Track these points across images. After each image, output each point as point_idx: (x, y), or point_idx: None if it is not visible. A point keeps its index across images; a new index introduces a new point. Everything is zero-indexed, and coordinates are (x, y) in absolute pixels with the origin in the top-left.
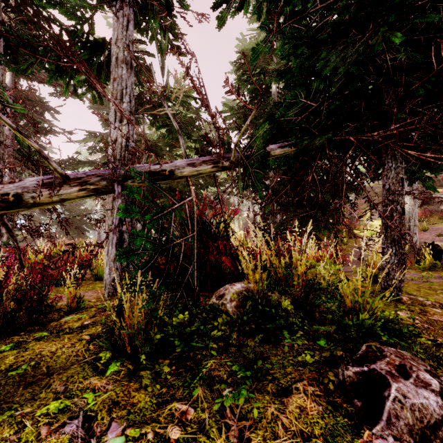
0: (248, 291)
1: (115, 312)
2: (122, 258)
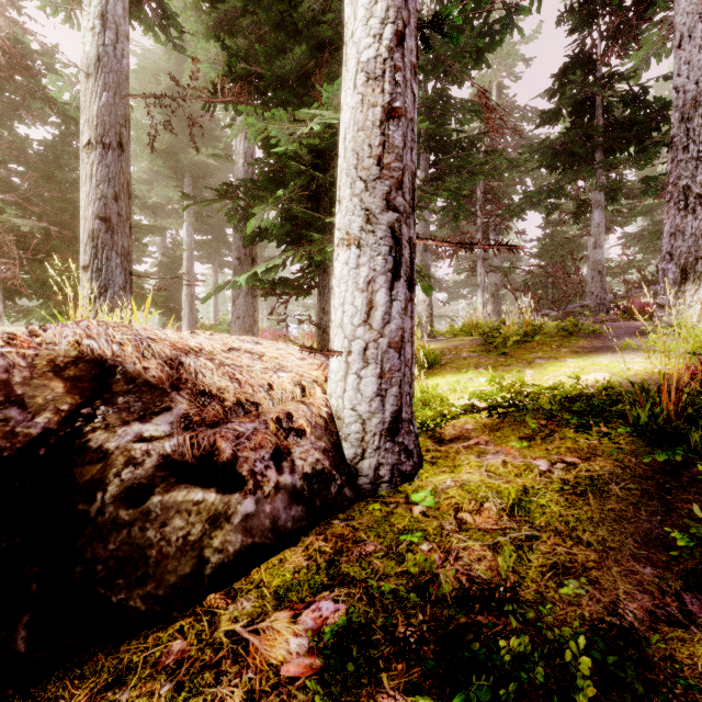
0: None
1: None
2: None
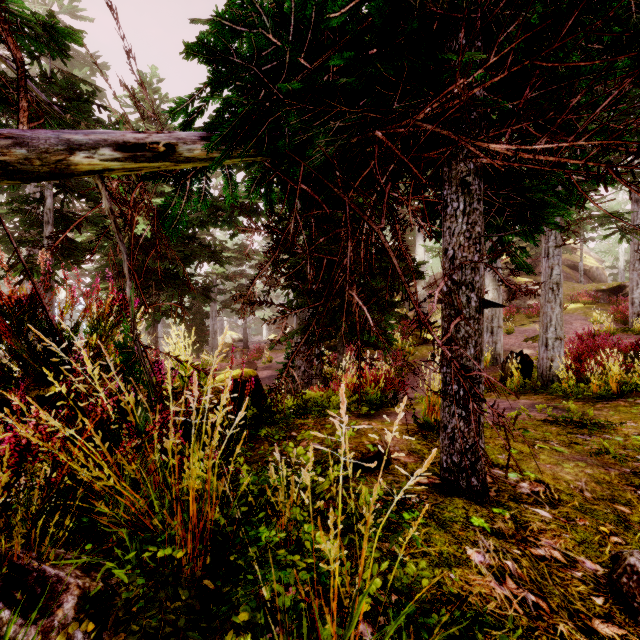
0: None
1: None
2: None
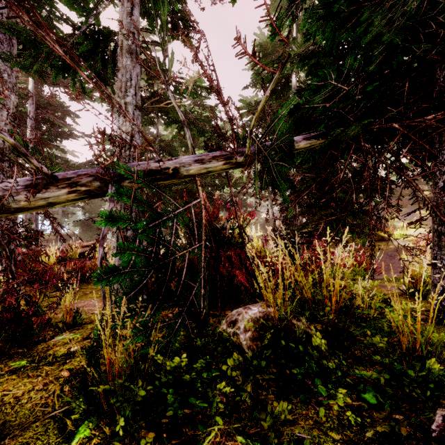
0: (266, 318)
1: (111, 333)
2: (102, 280)
